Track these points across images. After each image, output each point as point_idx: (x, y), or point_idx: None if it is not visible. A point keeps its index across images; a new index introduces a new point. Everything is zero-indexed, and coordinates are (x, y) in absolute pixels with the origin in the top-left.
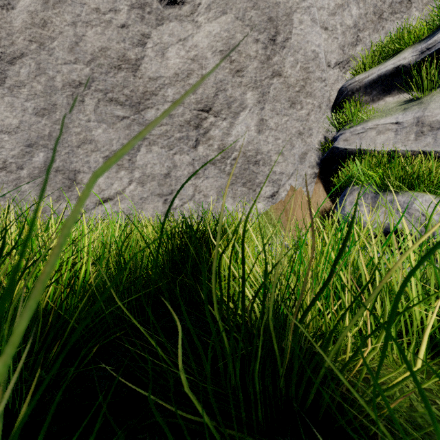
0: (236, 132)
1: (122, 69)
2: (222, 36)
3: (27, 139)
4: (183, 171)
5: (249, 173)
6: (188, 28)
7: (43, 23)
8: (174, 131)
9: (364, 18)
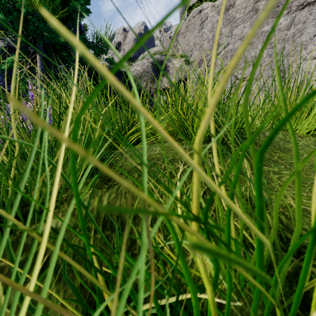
0: None
1: None
2: (260, 85)
3: None
4: None
5: None
6: None
7: None
8: None
9: None
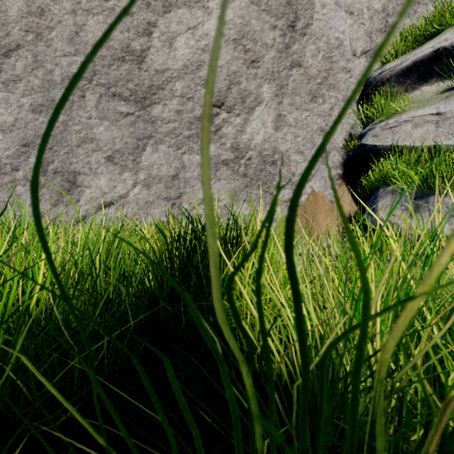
0: (251, 129)
1: (125, 61)
2: (235, 23)
3: (23, 138)
4: (193, 172)
5: (265, 174)
6: (197, 15)
7: (40, 11)
8: (182, 129)
9: (394, 1)
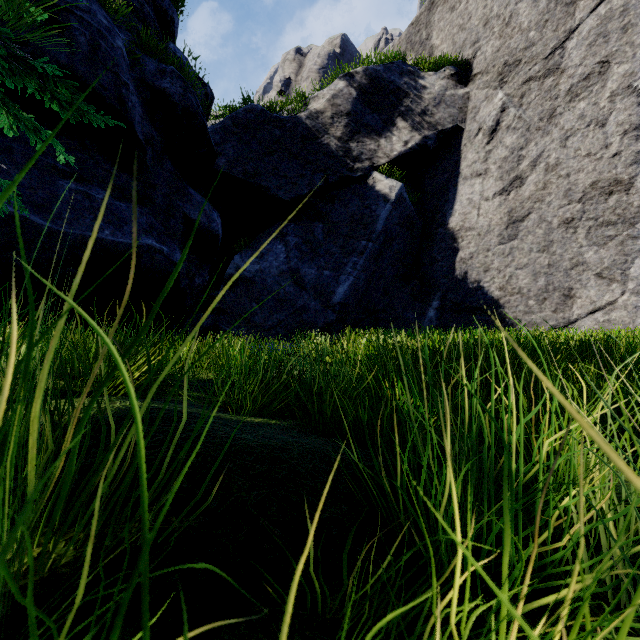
0: None
1: (613, 193)
2: None
3: (532, 271)
4: None
5: None
6: None
7: (544, 186)
8: None
9: None
